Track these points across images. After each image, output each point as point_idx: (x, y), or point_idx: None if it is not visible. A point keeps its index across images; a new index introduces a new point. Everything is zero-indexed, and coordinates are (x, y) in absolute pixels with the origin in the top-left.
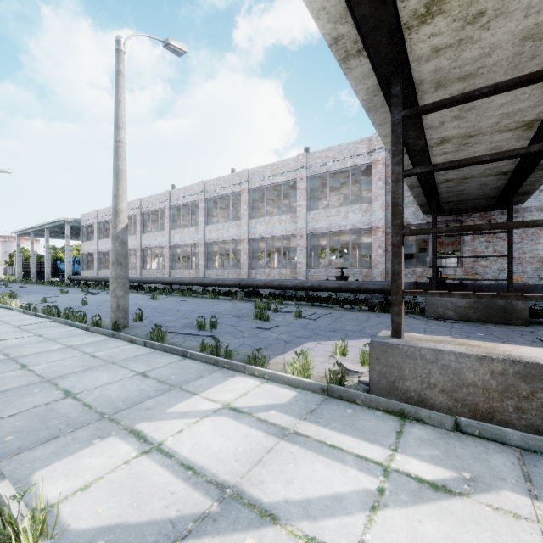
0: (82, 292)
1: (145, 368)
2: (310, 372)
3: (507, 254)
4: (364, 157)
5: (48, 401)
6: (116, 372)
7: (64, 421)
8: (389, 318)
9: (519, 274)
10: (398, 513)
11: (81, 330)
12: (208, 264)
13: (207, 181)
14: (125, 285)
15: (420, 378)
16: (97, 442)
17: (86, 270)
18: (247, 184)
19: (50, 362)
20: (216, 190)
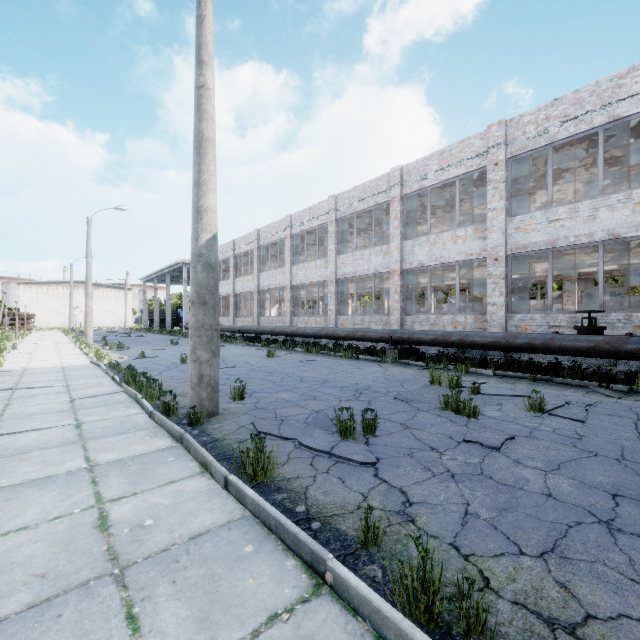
0: None
1: None
2: None
3: None
4: (637, 99)
5: None
6: None
7: None
8: None
9: None
10: None
11: (144, 416)
12: (340, 308)
13: (339, 195)
14: (211, 341)
15: None
16: None
17: None
18: (399, 189)
19: None
20: (352, 205)
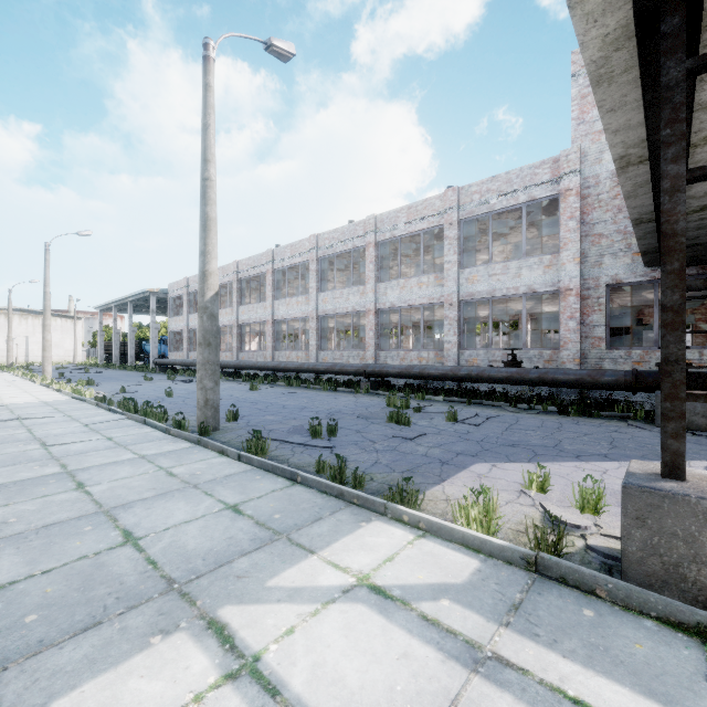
0: (168, 379)
1: (238, 498)
2: (496, 524)
3: None
4: (546, 187)
5: (99, 549)
6: (198, 503)
7: (114, 590)
8: (595, 426)
9: None
10: None
11: (160, 432)
12: (321, 344)
13: (320, 235)
14: (215, 373)
15: None
16: (156, 642)
17: (174, 352)
18: (373, 236)
19: (114, 481)
20: (332, 246)
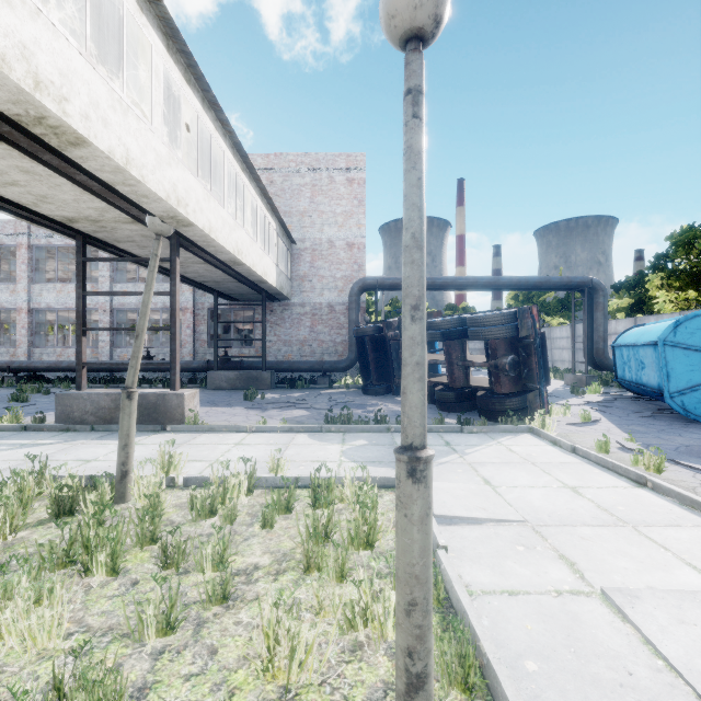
0: None
1: None
2: (21, 422)
3: (262, 338)
4: None
5: None
6: None
7: None
8: None
9: (290, 353)
10: (12, 450)
11: None
12: None
13: None
14: None
15: (82, 410)
16: None
17: None
18: (26, 238)
19: None
20: None
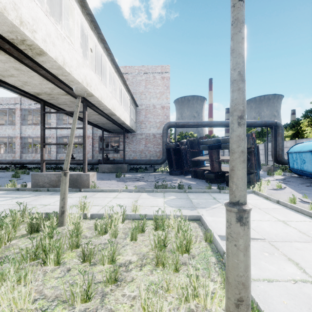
0: None
1: None
2: (16, 187)
3: (123, 149)
4: None
5: None
6: None
7: None
8: None
9: (135, 156)
10: (11, 200)
11: None
12: None
13: None
14: None
15: (43, 181)
16: None
17: None
18: (19, 105)
19: None
20: None
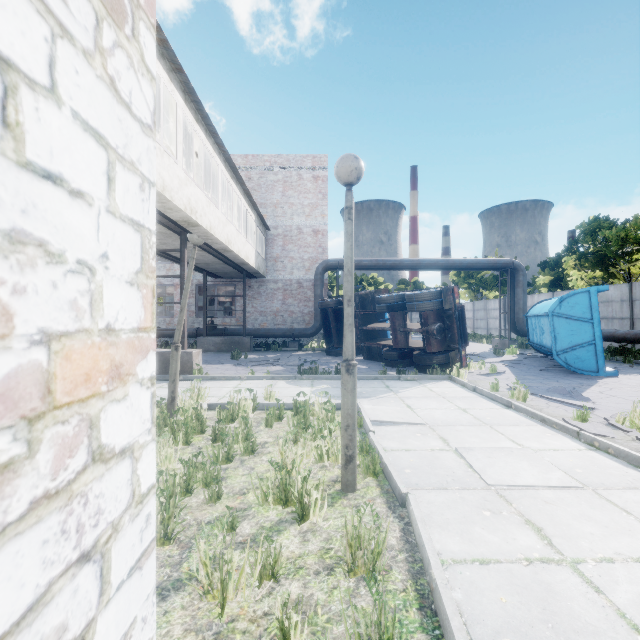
0: None
1: None
2: None
3: (243, 309)
4: None
5: None
6: None
7: None
8: None
9: (265, 322)
10: None
11: None
12: None
13: None
14: None
15: None
16: None
17: None
18: None
19: None
20: None
